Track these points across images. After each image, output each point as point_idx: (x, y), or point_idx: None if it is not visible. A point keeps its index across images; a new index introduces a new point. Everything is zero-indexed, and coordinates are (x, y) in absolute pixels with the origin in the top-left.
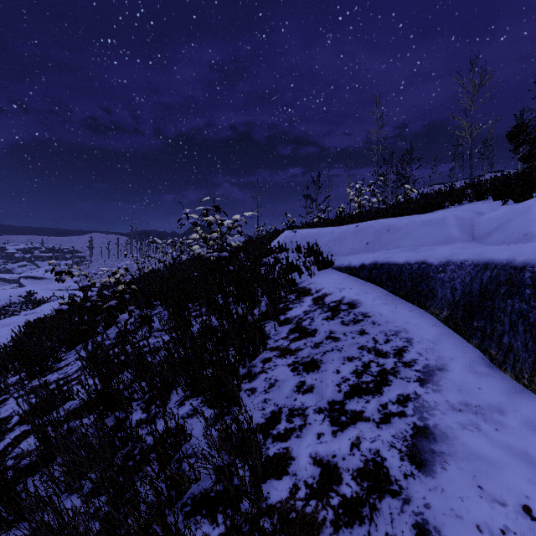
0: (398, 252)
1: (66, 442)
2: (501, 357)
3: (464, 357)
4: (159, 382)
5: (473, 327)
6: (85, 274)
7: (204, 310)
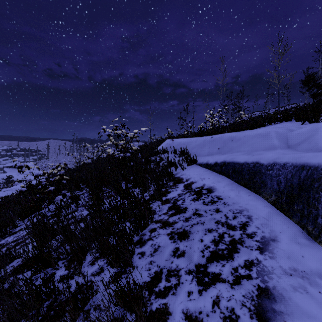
0: (239, 155)
1: (2, 300)
2: (316, 232)
3: (289, 231)
4: (77, 248)
5: (294, 209)
6: (38, 167)
7: (114, 192)
